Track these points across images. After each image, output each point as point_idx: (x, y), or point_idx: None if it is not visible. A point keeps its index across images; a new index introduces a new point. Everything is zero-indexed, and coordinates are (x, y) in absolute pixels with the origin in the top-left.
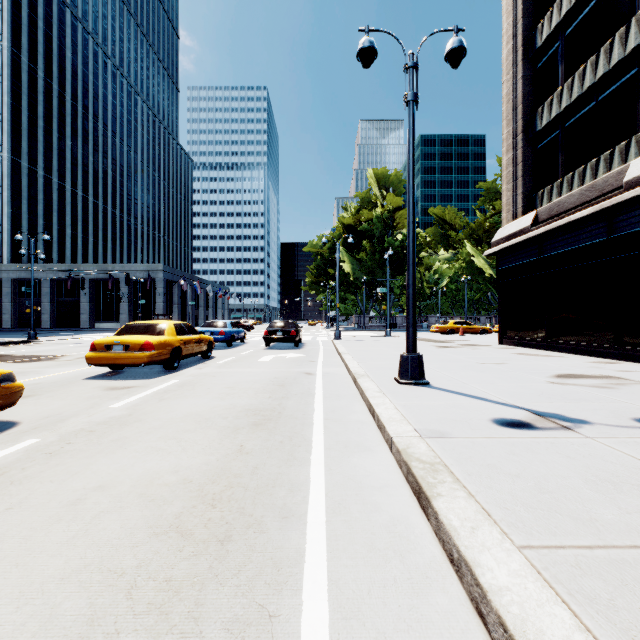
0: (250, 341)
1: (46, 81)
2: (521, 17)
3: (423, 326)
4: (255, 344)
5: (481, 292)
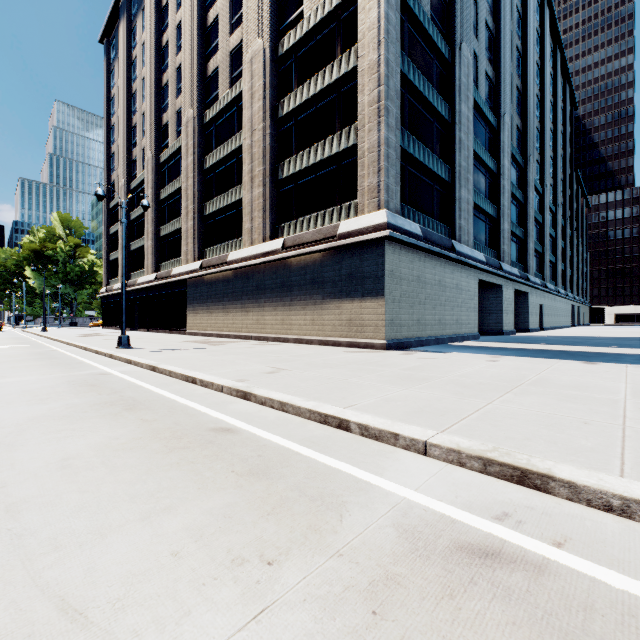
0: None
1: None
2: (106, 222)
3: None
4: None
5: None
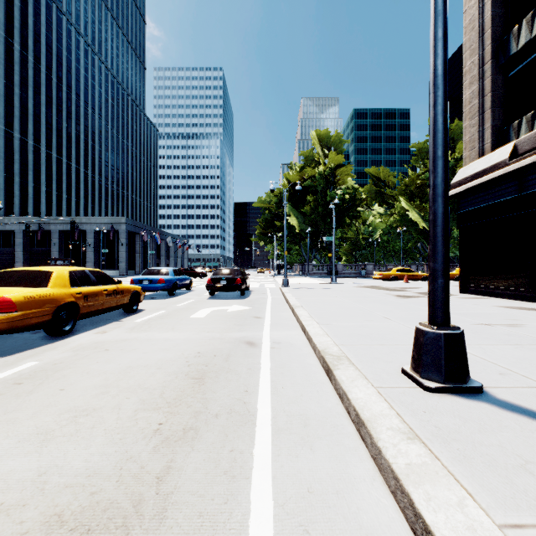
0: (197, 288)
1: (22, 53)
2: None
3: (361, 273)
4: (200, 292)
5: (413, 242)
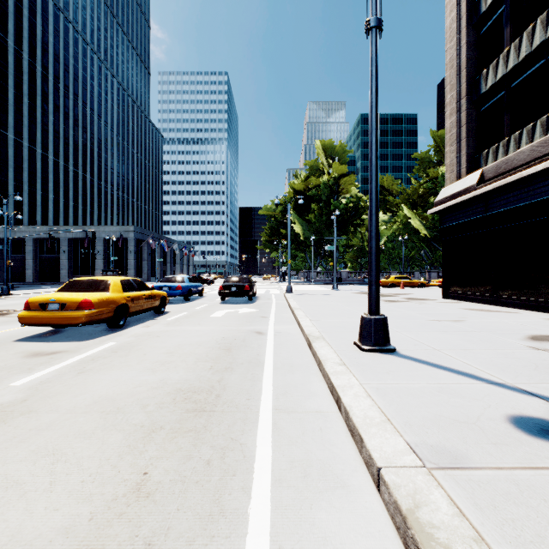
0: (208, 295)
1: (31, 63)
2: None
3: (365, 280)
4: (212, 298)
5: (416, 250)
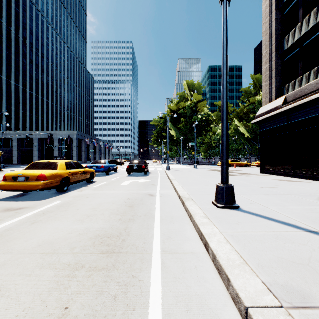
0: (120, 171)
1: (16, 35)
2: None
3: (212, 162)
4: (122, 173)
5: (242, 145)
